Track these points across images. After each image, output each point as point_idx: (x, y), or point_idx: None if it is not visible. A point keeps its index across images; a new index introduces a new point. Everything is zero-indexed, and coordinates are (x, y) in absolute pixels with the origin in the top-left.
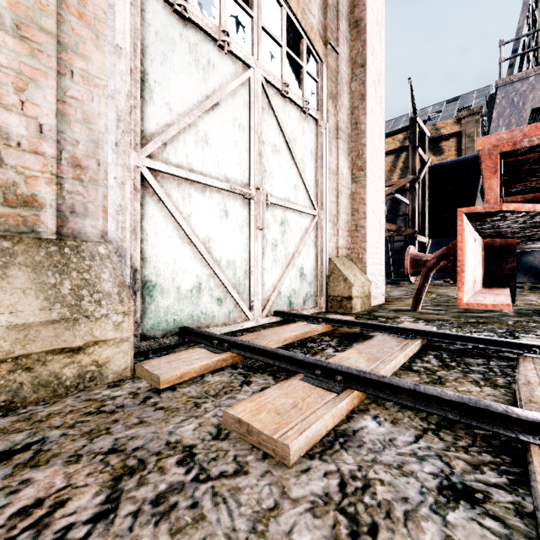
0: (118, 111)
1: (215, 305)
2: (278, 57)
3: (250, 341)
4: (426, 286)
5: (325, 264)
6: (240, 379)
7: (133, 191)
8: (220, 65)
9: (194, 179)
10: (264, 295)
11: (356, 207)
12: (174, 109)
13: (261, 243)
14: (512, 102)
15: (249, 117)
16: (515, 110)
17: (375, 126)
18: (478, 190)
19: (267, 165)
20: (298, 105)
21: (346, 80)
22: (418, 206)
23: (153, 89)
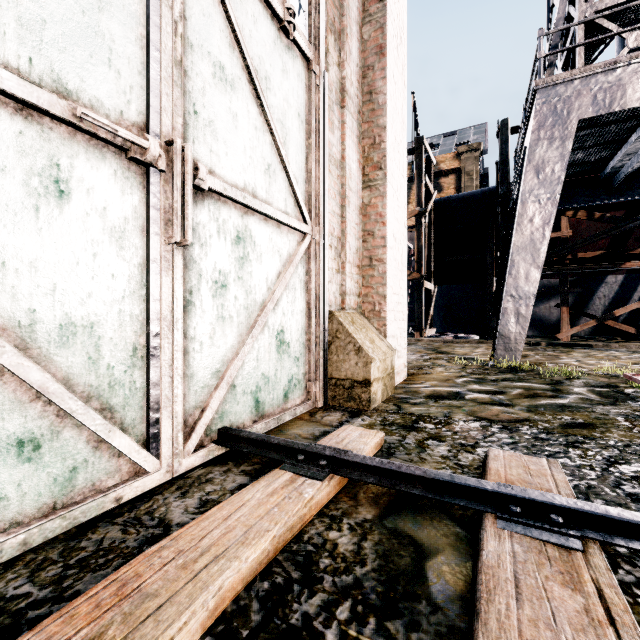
0: None
1: (6, 465)
2: None
3: None
4: None
5: (323, 322)
6: None
7: None
8: None
9: None
10: (193, 400)
11: (370, 228)
12: None
13: (181, 278)
14: (555, 110)
15: None
16: (558, 121)
17: (397, 105)
18: (517, 221)
19: (200, 102)
20: (273, 12)
21: (355, 17)
22: (424, 246)
23: None
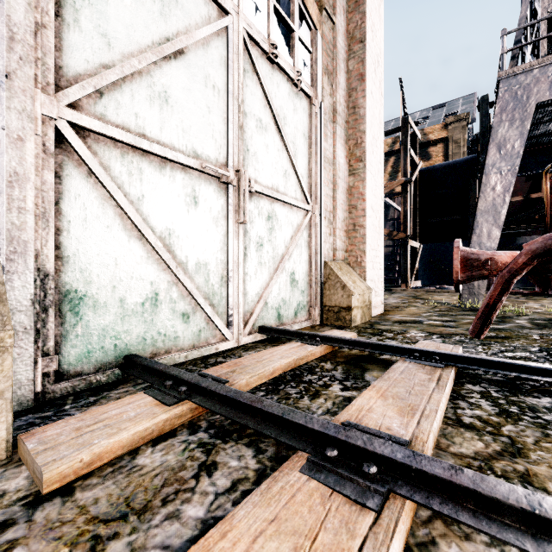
0: (11, 25)
1: (179, 323)
2: (265, 12)
3: (223, 376)
4: (503, 300)
5: (319, 268)
6: (199, 458)
7: (42, 153)
8: (186, 1)
9: (146, 148)
10: (246, 307)
11: (354, 203)
12: (115, 45)
13: (242, 241)
14: (516, 96)
15: (226, 79)
16: (518, 105)
17: (375, 112)
18: (481, 189)
19: (250, 144)
20: (288, 76)
21: (343, 56)
22: (410, 210)
23: (79, 8)
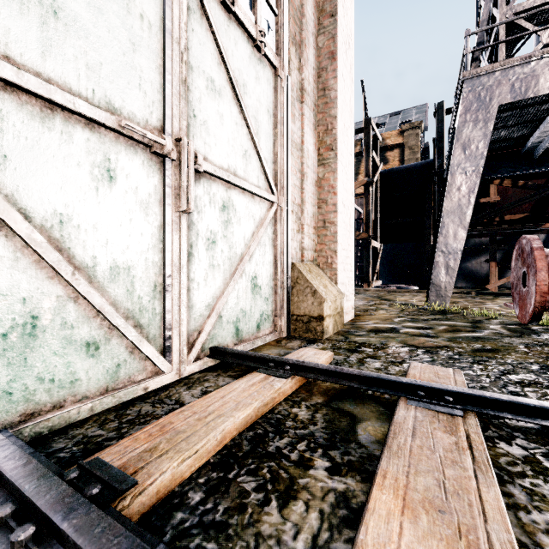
0: None
1: (80, 358)
2: None
3: (130, 467)
4: None
5: (286, 271)
6: None
7: None
8: None
9: (9, 77)
10: (193, 324)
11: (324, 197)
12: None
13: (185, 236)
14: (479, 97)
15: (162, 11)
16: (482, 106)
17: (346, 98)
18: (447, 189)
19: (197, 108)
20: (249, 34)
21: (312, 30)
22: (372, 210)
23: None
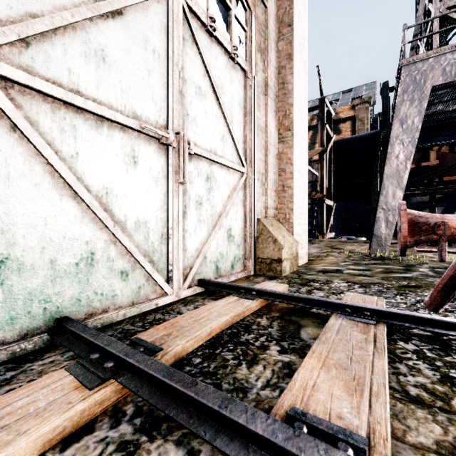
0: None
1: (117, 281)
2: None
3: (157, 342)
4: None
5: (253, 225)
6: None
7: None
8: None
9: (80, 104)
10: (186, 262)
11: (283, 167)
12: None
13: (182, 200)
14: (415, 80)
15: (166, 45)
16: (417, 87)
17: (301, 88)
18: (387, 157)
19: (189, 109)
20: (225, 49)
21: (273, 38)
22: (326, 174)
23: None
